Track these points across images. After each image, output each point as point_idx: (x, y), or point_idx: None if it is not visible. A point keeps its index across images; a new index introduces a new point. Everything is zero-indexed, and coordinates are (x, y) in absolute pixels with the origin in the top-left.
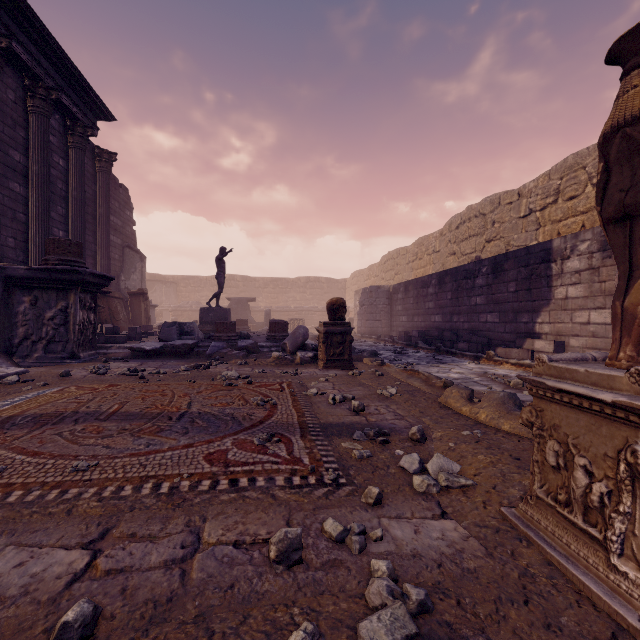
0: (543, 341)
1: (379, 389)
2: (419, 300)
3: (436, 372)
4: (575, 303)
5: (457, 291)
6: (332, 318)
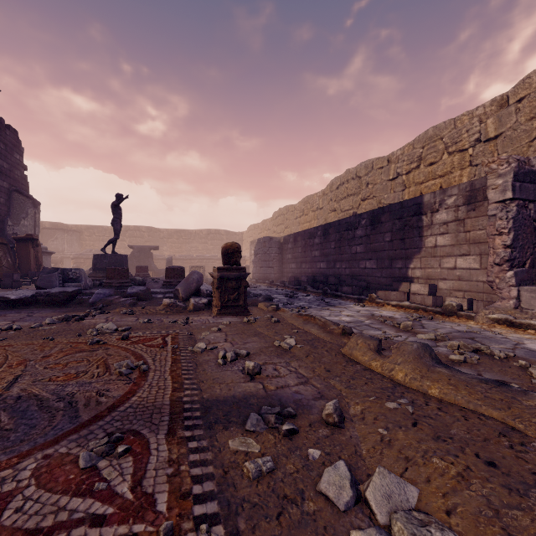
0: (419, 284)
1: (276, 340)
2: (306, 249)
3: (328, 315)
4: (443, 251)
5: (340, 241)
6: (227, 263)
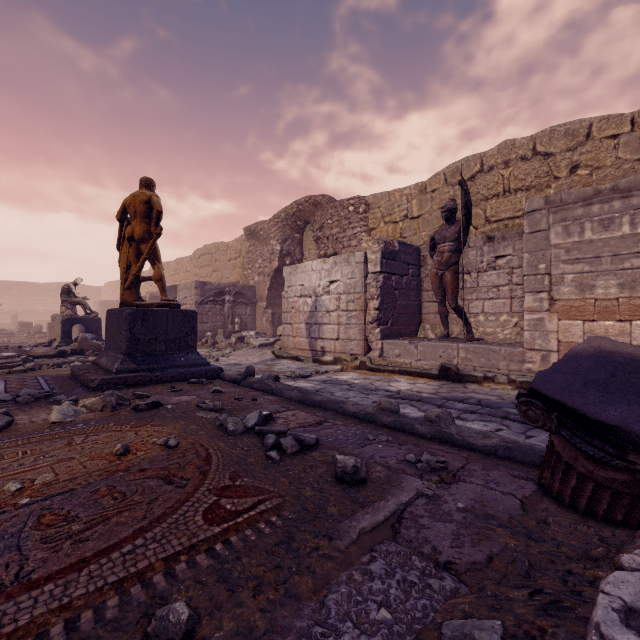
0: None
1: None
2: None
3: None
4: None
5: None
6: (53, 321)
